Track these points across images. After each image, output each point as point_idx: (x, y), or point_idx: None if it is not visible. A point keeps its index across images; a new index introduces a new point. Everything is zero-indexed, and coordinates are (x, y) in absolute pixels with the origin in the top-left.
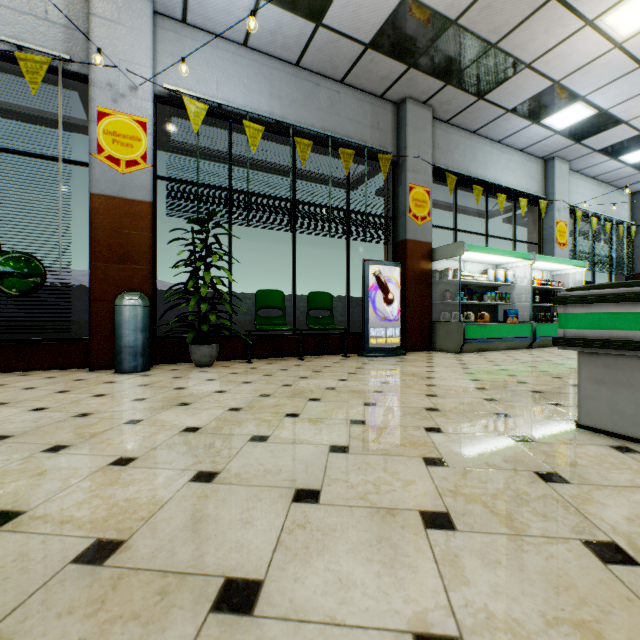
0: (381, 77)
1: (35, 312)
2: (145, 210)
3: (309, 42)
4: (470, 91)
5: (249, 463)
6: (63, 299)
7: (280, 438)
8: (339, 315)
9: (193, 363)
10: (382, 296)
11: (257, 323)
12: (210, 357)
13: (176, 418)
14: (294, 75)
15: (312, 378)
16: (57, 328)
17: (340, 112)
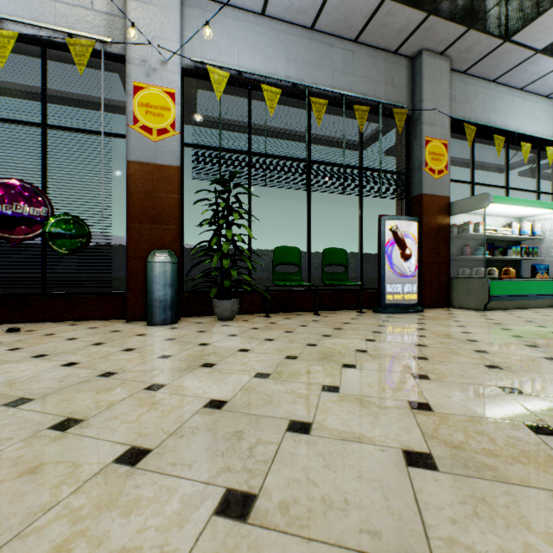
0: (397, 30)
1: (83, 269)
2: (174, 174)
3: (325, 1)
4: (495, 33)
5: (295, 479)
6: (106, 257)
7: (326, 429)
8: (352, 271)
9: (216, 316)
10: (399, 251)
11: (274, 279)
12: (231, 311)
13: (199, 385)
14: (309, 38)
15: (336, 337)
16: (100, 283)
17: (354, 71)
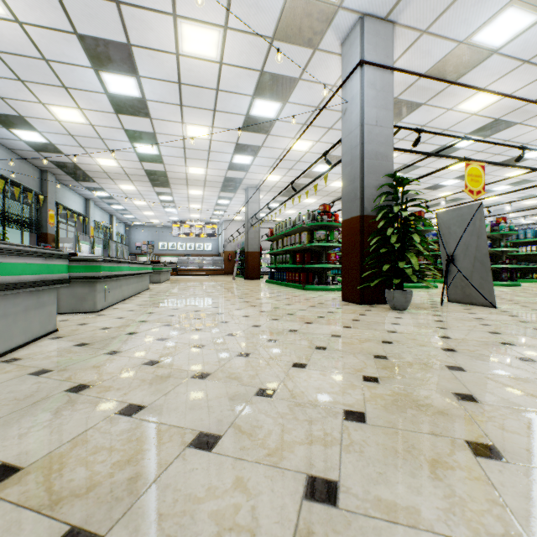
0: (44, 165)
1: None
2: None
3: (26, 150)
4: (75, 179)
5: None
6: None
7: None
8: None
9: None
10: None
11: None
12: None
13: None
14: (8, 153)
15: None
16: None
17: (23, 172)
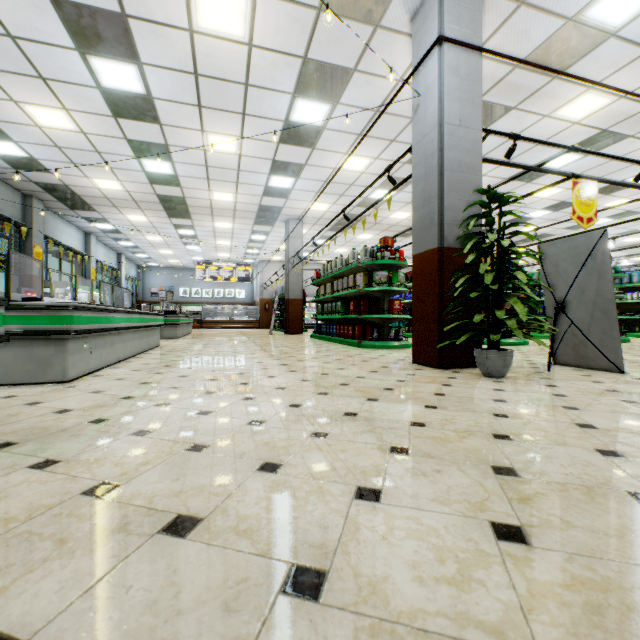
0: (28, 187)
1: None
2: None
3: (1, 167)
4: (69, 207)
5: None
6: None
7: None
8: None
9: None
10: None
11: None
12: None
13: None
14: None
15: None
16: None
17: None
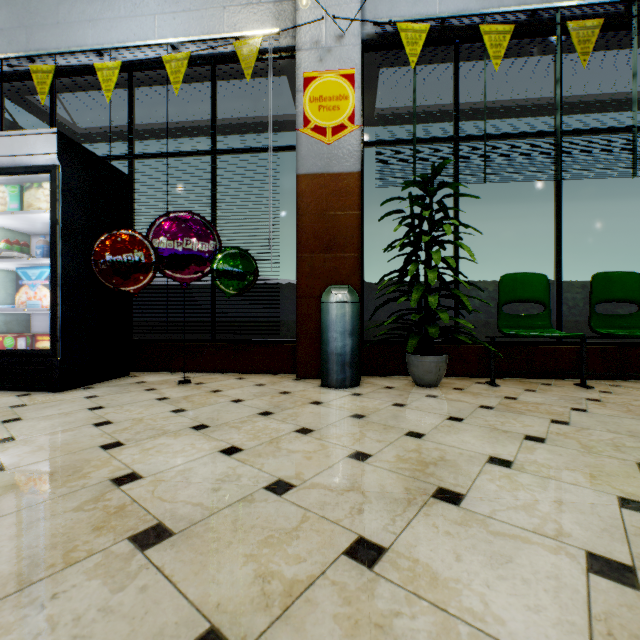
0: None
1: (250, 312)
2: (352, 183)
3: None
4: None
5: None
6: (274, 298)
7: None
8: None
9: (408, 377)
10: None
11: (501, 325)
12: (436, 374)
13: (460, 570)
14: None
15: None
16: (268, 329)
17: None
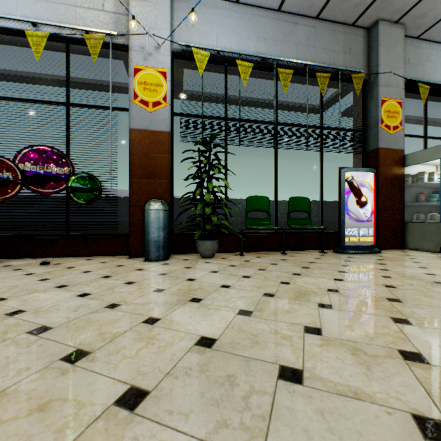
0: (355, 4)
1: (96, 215)
2: (165, 138)
3: None
4: None
5: None
6: (113, 206)
7: (319, 379)
8: (313, 216)
9: (199, 254)
10: (358, 199)
11: (247, 223)
12: (212, 250)
13: (189, 320)
14: (276, 19)
15: (305, 275)
16: (109, 226)
17: (315, 44)
